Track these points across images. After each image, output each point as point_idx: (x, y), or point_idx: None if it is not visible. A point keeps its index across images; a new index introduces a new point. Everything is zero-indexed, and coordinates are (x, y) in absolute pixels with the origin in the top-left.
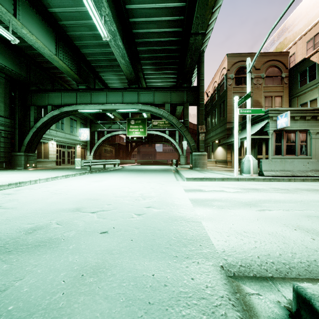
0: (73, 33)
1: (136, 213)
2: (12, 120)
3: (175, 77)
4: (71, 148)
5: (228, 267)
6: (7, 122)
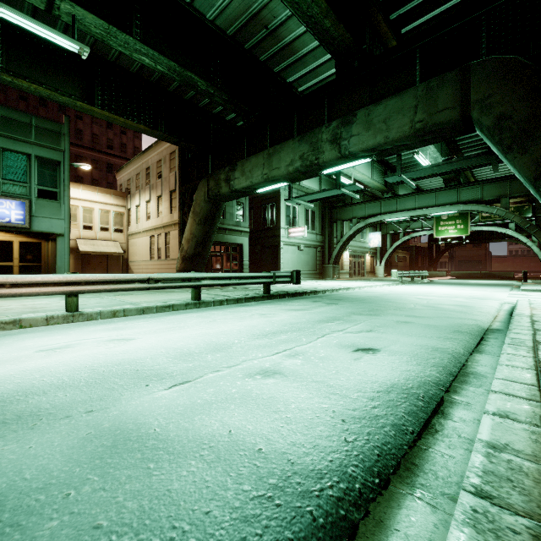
0: None
1: (468, 296)
2: (323, 236)
3: None
4: (360, 258)
5: (505, 303)
6: (320, 238)
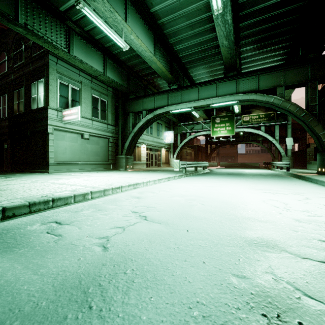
0: (169, 30)
1: None
2: (116, 127)
3: (286, 51)
4: (157, 151)
5: None
6: (113, 129)
